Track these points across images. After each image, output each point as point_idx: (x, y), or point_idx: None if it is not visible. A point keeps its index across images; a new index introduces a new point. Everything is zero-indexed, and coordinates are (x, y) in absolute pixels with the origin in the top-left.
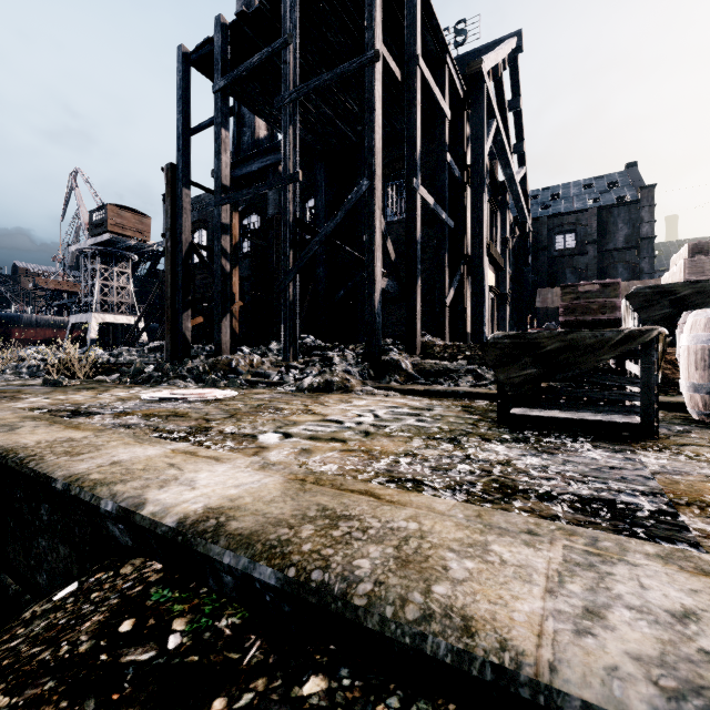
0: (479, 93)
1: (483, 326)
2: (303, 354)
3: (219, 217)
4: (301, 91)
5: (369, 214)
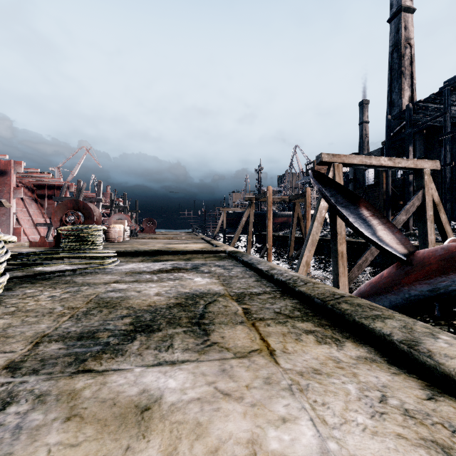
0: None
1: None
2: None
3: (407, 180)
4: (453, 132)
5: None
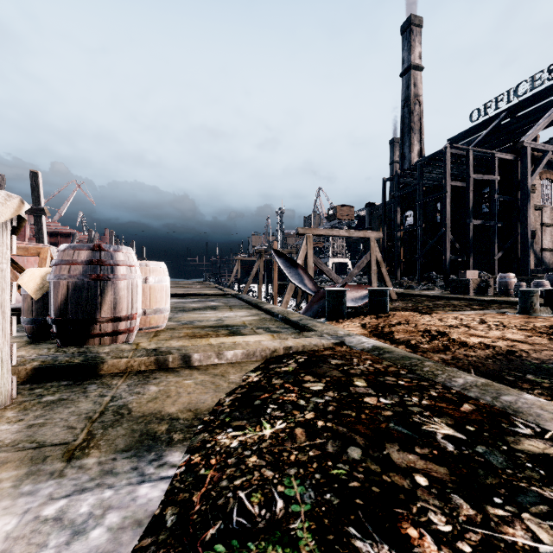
0: (525, 154)
1: (526, 267)
2: (428, 280)
3: (396, 236)
4: (423, 200)
5: (444, 239)
